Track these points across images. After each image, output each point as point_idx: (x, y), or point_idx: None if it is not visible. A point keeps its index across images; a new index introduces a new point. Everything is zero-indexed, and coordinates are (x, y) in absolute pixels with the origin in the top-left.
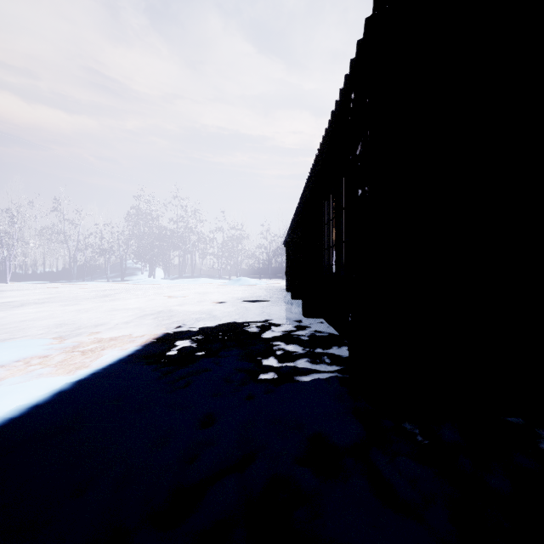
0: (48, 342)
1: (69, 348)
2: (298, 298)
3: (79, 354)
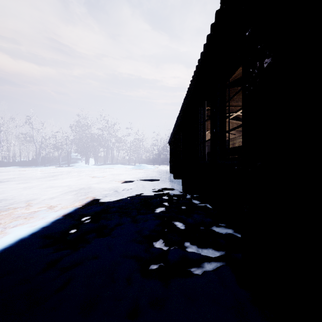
0: None
1: None
2: (178, 178)
3: None
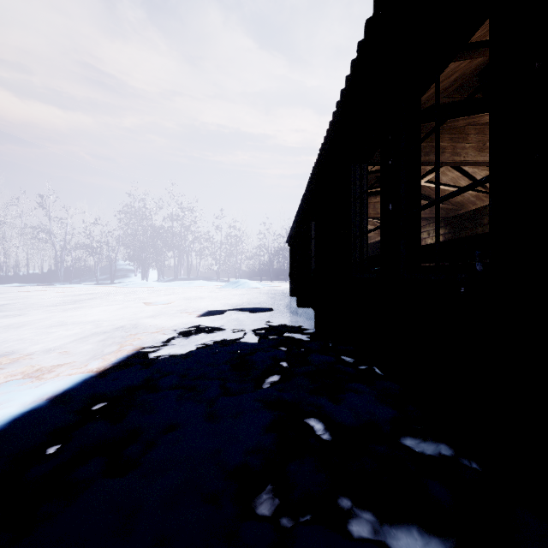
0: None
1: None
2: (306, 306)
3: None
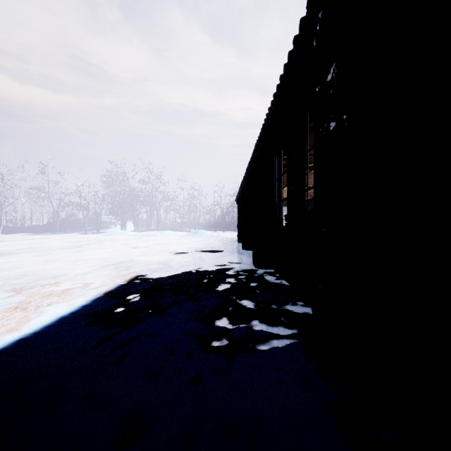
0: None
1: (14, 303)
2: (249, 249)
3: (20, 312)
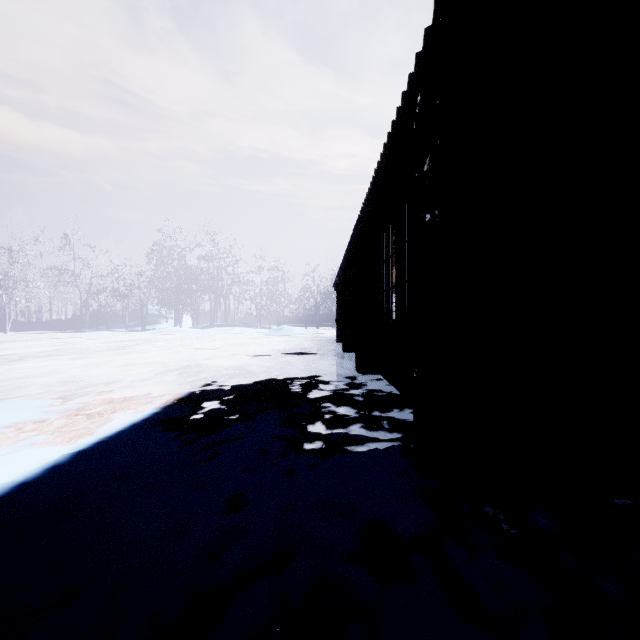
0: (47, 403)
1: (72, 410)
2: (351, 351)
3: (83, 419)
